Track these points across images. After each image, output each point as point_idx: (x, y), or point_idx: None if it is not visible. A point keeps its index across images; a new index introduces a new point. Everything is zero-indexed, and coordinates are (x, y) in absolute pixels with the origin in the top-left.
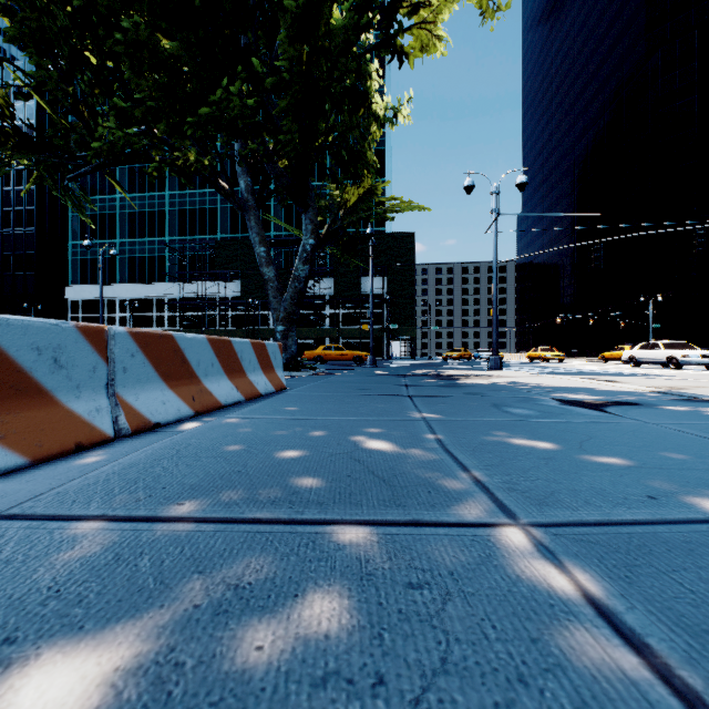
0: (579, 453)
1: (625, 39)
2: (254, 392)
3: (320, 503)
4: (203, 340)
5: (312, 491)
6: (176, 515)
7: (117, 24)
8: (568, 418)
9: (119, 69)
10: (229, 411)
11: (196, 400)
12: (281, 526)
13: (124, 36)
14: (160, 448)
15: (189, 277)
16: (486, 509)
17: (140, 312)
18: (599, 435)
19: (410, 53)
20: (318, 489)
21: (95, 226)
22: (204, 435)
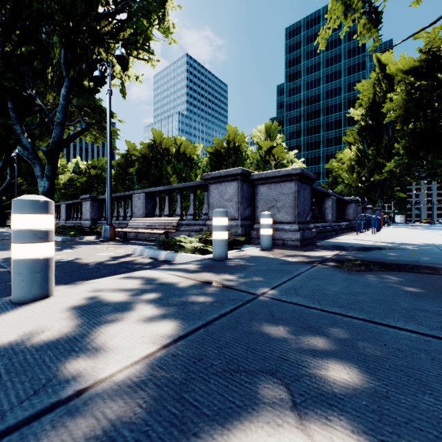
0: None
1: None
2: None
3: None
4: None
5: None
6: None
7: None
8: None
9: None
10: None
11: None
12: None
13: None
14: None
15: None
16: None
17: None
18: None
19: None
20: None
21: None
22: None
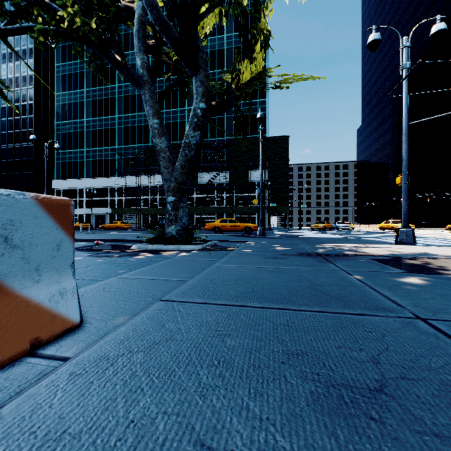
0: None
1: None
2: None
3: None
4: None
5: None
6: None
7: None
8: None
9: None
10: None
11: None
12: None
13: None
14: None
15: (131, 173)
16: None
17: (99, 197)
18: None
19: None
20: None
21: (71, 140)
22: None
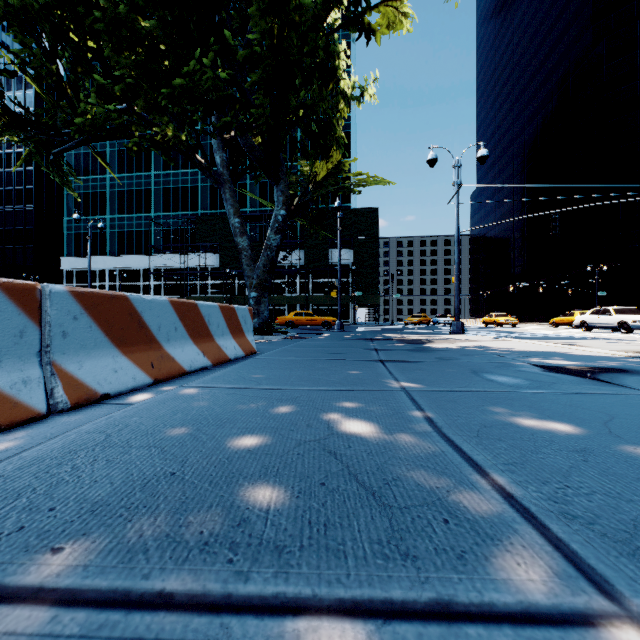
0: (617, 442)
1: (572, 30)
2: (222, 357)
3: (279, 549)
4: (164, 303)
5: (269, 518)
6: (32, 583)
7: (97, 4)
8: (565, 388)
9: (99, 47)
10: (193, 378)
11: (156, 367)
12: (204, 621)
13: (104, 15)
14: (87, 431)
15: (173, 249)
16: (554, 567)
17: (128, 282)
18: (620, 413)
19: (377, 30)
20: (277, 512)
21: (88, 203)
22: (149, 412)
